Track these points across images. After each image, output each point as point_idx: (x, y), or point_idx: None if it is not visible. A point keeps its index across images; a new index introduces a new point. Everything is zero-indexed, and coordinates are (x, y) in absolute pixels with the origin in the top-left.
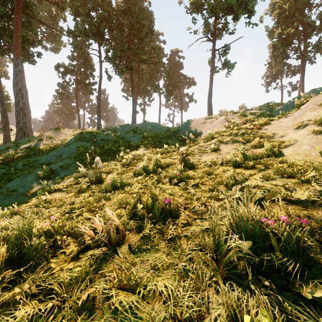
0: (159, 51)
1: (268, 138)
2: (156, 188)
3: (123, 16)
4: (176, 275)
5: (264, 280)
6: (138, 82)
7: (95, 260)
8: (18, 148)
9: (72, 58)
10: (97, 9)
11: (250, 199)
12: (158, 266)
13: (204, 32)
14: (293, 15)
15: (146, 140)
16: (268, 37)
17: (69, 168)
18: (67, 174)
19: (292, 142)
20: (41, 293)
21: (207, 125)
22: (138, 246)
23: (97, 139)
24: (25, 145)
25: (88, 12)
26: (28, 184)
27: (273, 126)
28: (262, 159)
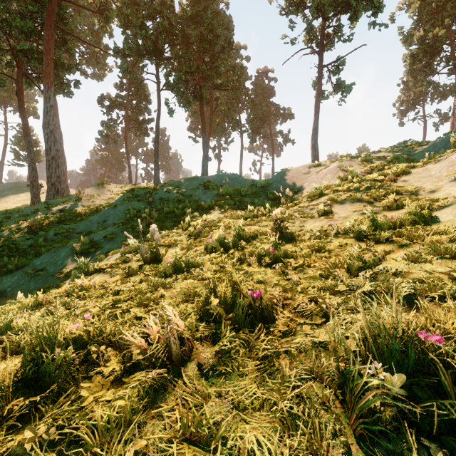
0: (240, 71)
1: (409, 195)
2: (238, 272)
3: (190, 25)
4: (275, 422)
5: (436, 450)
6: (210, 116)
7: (147, 387)
8: (50, 211)
9: (120, 86)
10: (154, 16)
11: (390, 294)
12: (246, 405)
13: (306, 42)
14: (442, 9)
15: (222, 198)
16: (403, 44)
17: (115, 239)
18: (113, 247)
19: (449, 200)
20: (64, 440)
21: (311, 176)
22: (212, 366)
23: (154, 198)
24: (59, 207)
25: (142, 22)
26: (61, 261)
27: (417, 176)
28: (403, 227)
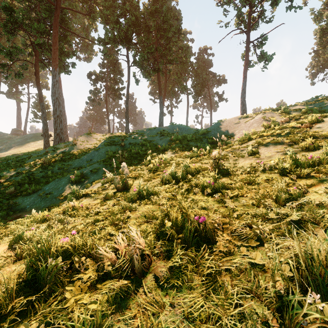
0: (186, 50)
1: (323, 138)
2: (186, 199)
3: (150, 18)
4: None
5: None
6: (165, 84)
7: (115, 293)
8: (55, 153)
9: (102, 65)
10: (125, 14)
11: (316, 223)
12: (194, 317)
13: (236, 24)
14: None
15: (173, 143)
16: (314, 22)
17: (98, 173)
18: (96, 178)
19: None
20: None
21: (240, 125)
22: (166, 278)
23: (125, 143)
24: (61, 150)
25: (117, 19)
26: (61, 188)
27: None
28: (321, 165)
